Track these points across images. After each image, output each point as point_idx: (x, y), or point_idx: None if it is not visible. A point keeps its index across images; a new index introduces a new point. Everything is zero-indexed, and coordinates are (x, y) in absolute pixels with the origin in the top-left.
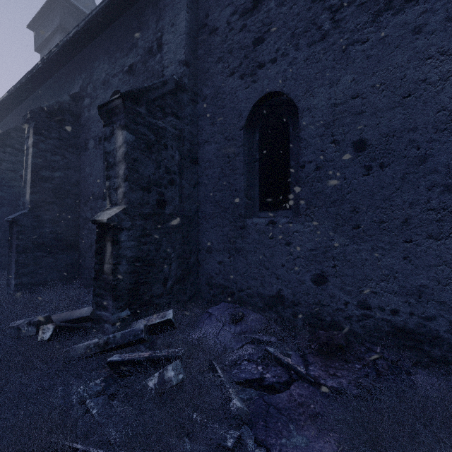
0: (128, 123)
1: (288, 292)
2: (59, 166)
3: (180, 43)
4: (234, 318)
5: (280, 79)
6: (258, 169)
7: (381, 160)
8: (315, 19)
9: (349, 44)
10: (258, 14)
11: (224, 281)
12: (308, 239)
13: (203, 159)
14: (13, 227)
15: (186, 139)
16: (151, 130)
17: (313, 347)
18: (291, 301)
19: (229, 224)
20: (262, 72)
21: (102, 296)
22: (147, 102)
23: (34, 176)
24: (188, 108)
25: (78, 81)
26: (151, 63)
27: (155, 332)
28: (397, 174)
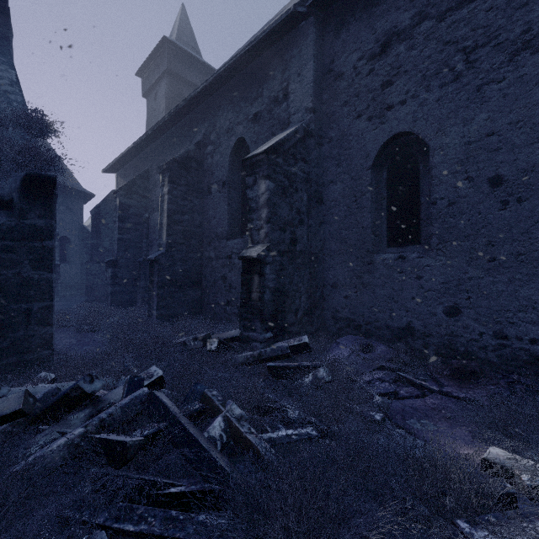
0: (270, 174)
1: (418, 324)
2: (187, 210)
3: (307, 92)
4: (363, 347)
5: (409, 120)
6: (385, 207)
7: (518, 195)
8: (447, 61)
9: (484, 84)
10: (387, 58)
11: (350, 315)
12: (440, 273)
13: (328, 198)
14: (153, 266)
15: (313, 181)
16: (286, 176)
17: (445, 374)
18: (421, 333)
19: (356, 260)
20: (391, 114)
21: (250, 319)
22: (283, 153)
23: (169, 220)
24: (314, 152)
25: (200, 130)
26: (277, 111)
27: (294, 353)
28: (536, 208)
